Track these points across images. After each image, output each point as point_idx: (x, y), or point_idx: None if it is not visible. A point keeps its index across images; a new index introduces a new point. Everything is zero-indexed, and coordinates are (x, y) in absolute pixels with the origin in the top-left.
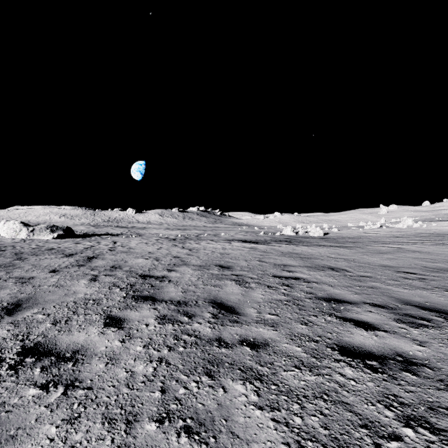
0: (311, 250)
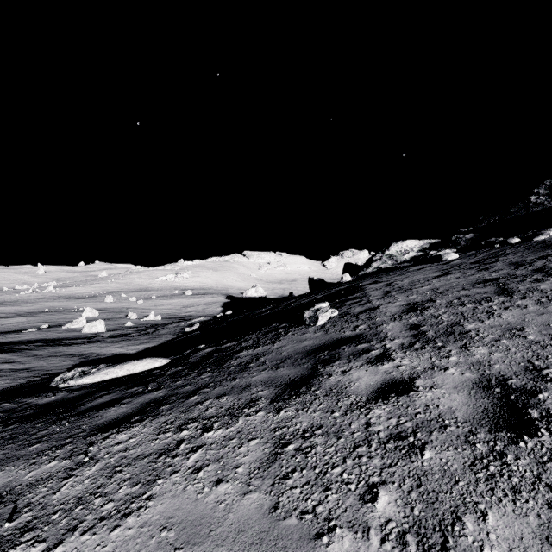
0: None
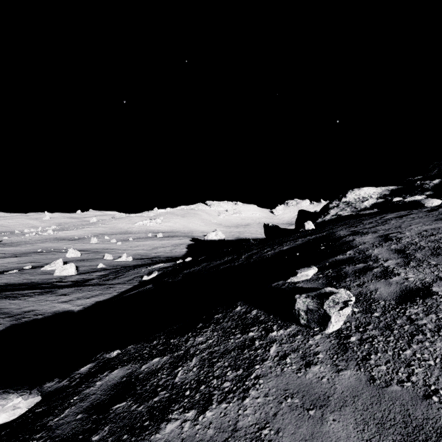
0: (1, 249)
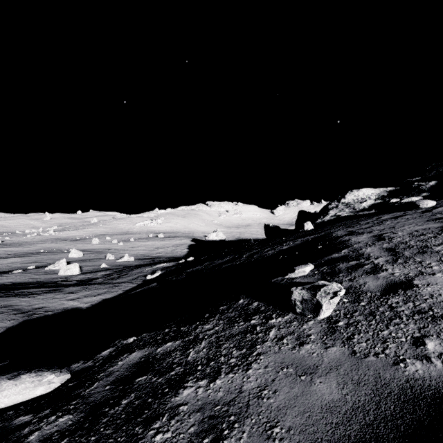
0: (3, 249)
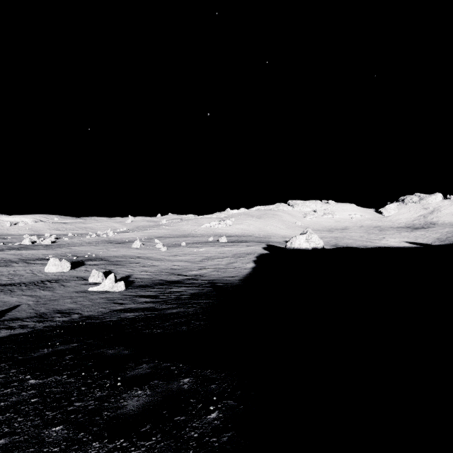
0: (24, 252)
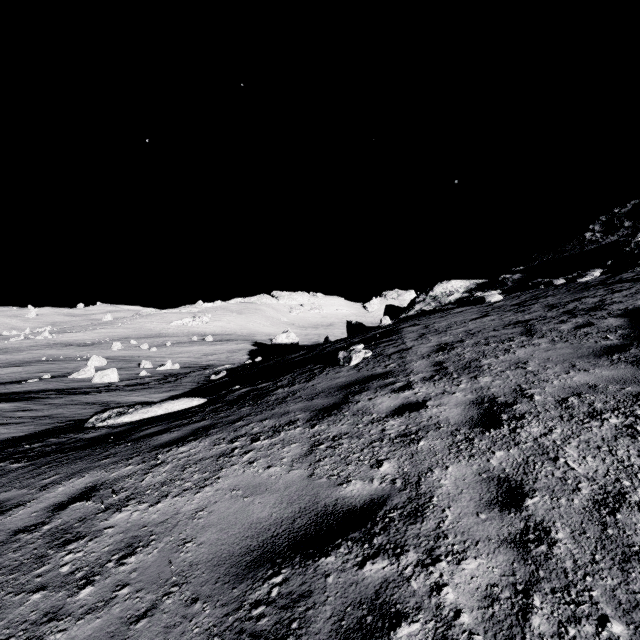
0: None
